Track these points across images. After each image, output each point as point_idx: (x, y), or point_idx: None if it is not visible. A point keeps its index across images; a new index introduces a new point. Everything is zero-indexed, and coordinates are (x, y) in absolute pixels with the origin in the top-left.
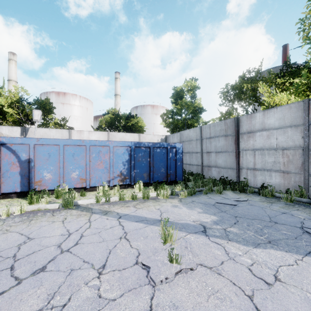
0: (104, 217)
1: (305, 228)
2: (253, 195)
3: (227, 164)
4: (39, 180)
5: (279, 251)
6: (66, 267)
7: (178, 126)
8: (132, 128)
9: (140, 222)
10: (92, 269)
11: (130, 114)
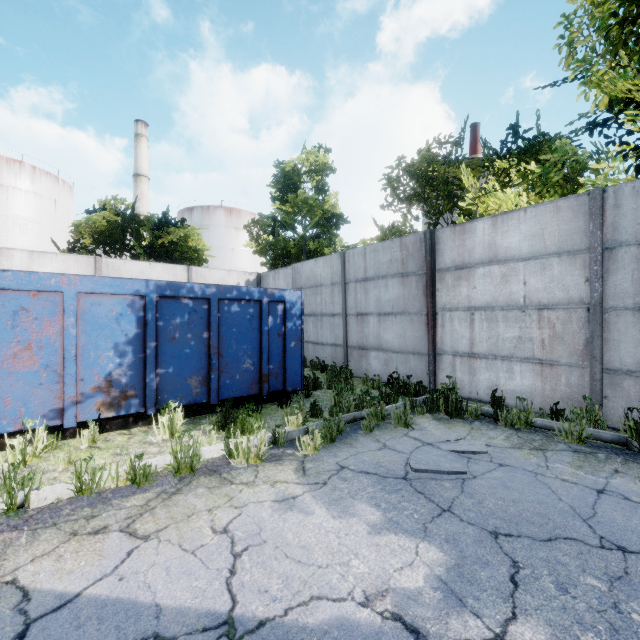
0: None
1: None
2: (482, 423)
3: (406, 342)
4: None
5: None
6: None
7: (287, 252)
8: (174, 253)
9: None
10: None
11: (166, 216)
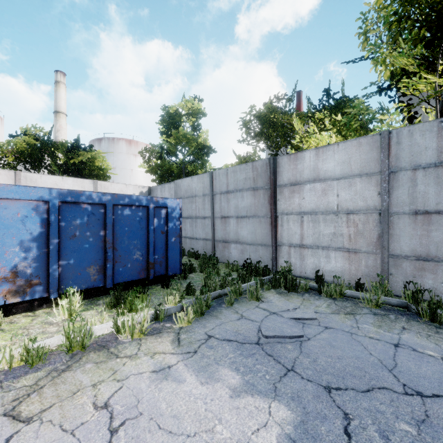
0: None
1: None
2: (310, 295)
3: (256, 237)
4: None
5: None
6: None
7: (171, 172)
8: (83, 170)
9: None
10: None
11: (77, 142)
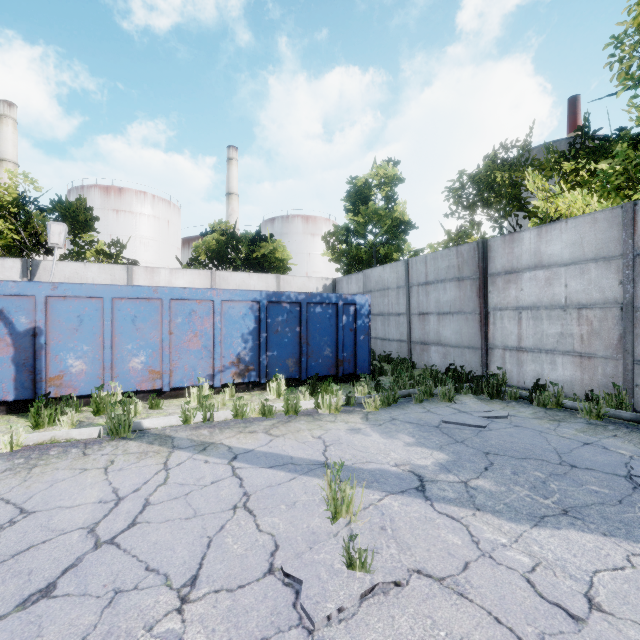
0: (199, 459)
1: (637, 477)
2: (518, 403)
3: (461, 338)
4: (58, 375)
5: (589, 535)
6: (103, 585)
7: (358, 258)
8: (264, 263)
9: (279, 469)
10: (165, 589)
11: (259, 234)
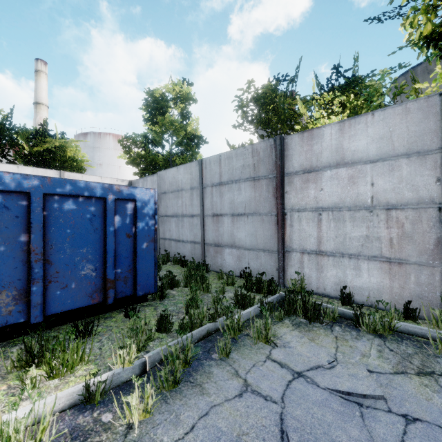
0: None
1: None
2: (343, 329)
3: (257, 240)
4: None
5: None
6: None
7: (155, 163)
8: (53, 161)
9: None
10: None
11: (44, 127)
